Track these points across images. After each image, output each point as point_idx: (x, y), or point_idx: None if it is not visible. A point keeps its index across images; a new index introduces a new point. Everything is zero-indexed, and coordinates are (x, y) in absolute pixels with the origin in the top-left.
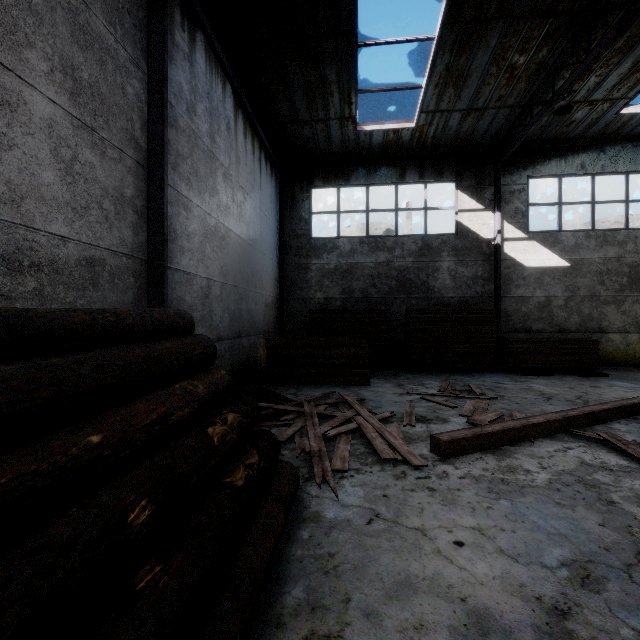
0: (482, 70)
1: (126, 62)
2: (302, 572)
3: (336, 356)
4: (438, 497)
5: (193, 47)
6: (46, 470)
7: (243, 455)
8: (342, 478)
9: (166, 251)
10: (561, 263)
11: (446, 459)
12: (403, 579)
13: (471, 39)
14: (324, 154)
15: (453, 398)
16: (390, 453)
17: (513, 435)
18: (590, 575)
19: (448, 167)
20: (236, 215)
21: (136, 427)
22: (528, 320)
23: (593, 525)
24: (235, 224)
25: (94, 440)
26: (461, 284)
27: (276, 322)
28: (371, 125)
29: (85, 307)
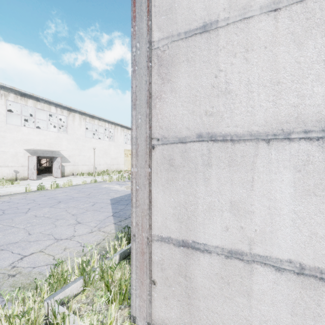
0: None
1: None
2: None
3: None
4: None
5: None
6: None
7: None
8: None
9: None
10: None
11: None
12: None
13: None
14: None
15: None
16: None
17: None
18: None
19: None
20: None
21: None
22: None
23: None
24: None
25: None
26: None
27: None
28: None
29: None
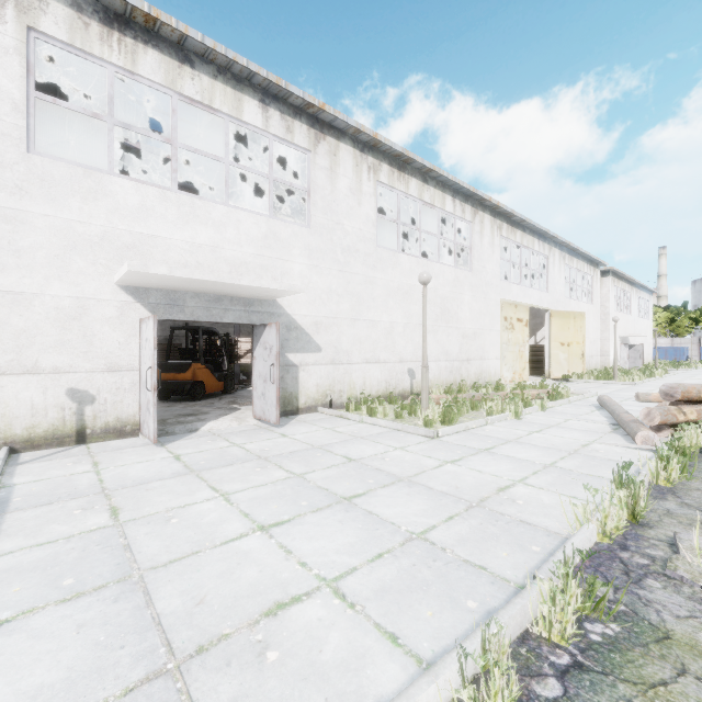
0: None
1: None
2: None
3: None
4: None
5: None
6: None
7: None
8: None
9: None
10: None
11: None
12: None
13: None
14: None
15: None
16: None
17: None
18: None
19: None
20: None
21: None
22: None
23: None
24: None
25: None
26: (166, 328)
27: None
28: None
29: None
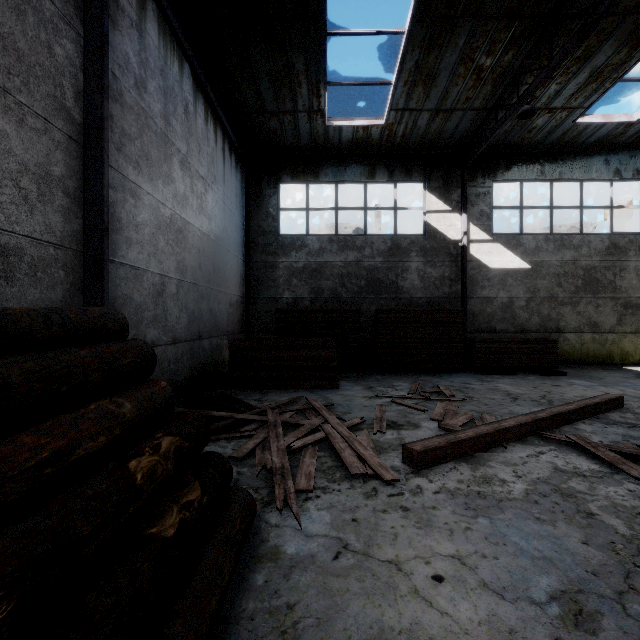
0: (450, 70)
1: (54, 17)
2: (253, 635)
3: (304, 358)
4: (413, 518)
5: (143, 15)
6: None
7: (180, 490)
8: (307, 500)
9: (106, 242)
10: (523, 265)
11: (419, 471)
12: (376, 635)
13: (440, 36)
14: (292, 148)
15: (423, 400)
16: (360, 467)
17: (486, 441)
18: (583, 610)
19: (417, 167)
20: (196, 207)
21: (8, 474)
22: (492, 320)
23: (576, 544)
24: (194, 217)
25: None
26: (429, 284)
27: (242, 322)
28: (340, 120)
29: None
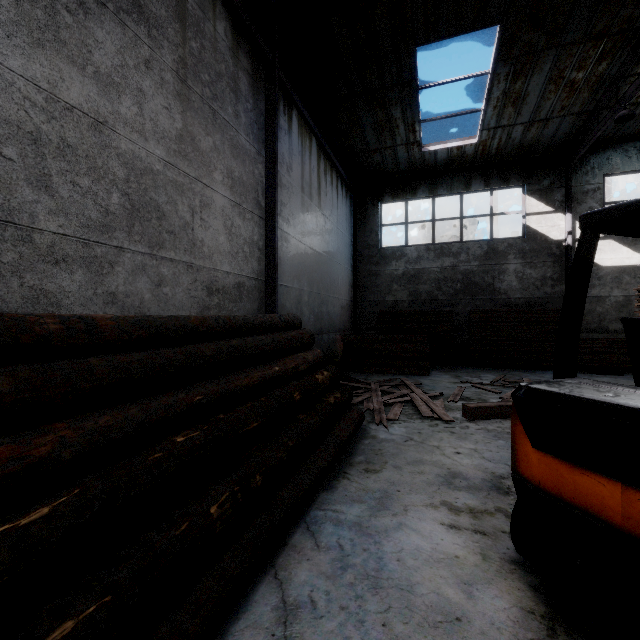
0: (540, 89)
1: (255, 155)
2: (364, 453)
3: (400, 350)
4: (455, 436)
5: (290, 123)
6: (267, 374)
7: (332, 393)
8: (393, 423)
9: (277, 274)
10: None
11: (472, 420)
12: (418, 460)
13: (524, 68)
14: (393, 173)
15: (502, 387)
16: (429, 413)
17: None
18: None
19: (515, 173)
20: (319, 237)
21: (288, 368)
22: (604, 320)
23: None
24: (318, 245)
25: (277, 369)
26: (528, 285)
27: (350, 322)
28: (435, 145)
29: (236, 312)
